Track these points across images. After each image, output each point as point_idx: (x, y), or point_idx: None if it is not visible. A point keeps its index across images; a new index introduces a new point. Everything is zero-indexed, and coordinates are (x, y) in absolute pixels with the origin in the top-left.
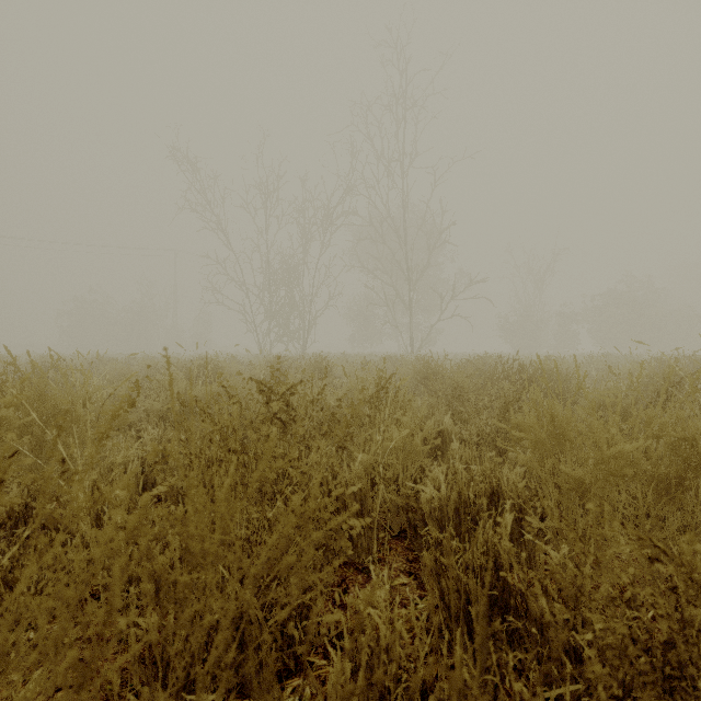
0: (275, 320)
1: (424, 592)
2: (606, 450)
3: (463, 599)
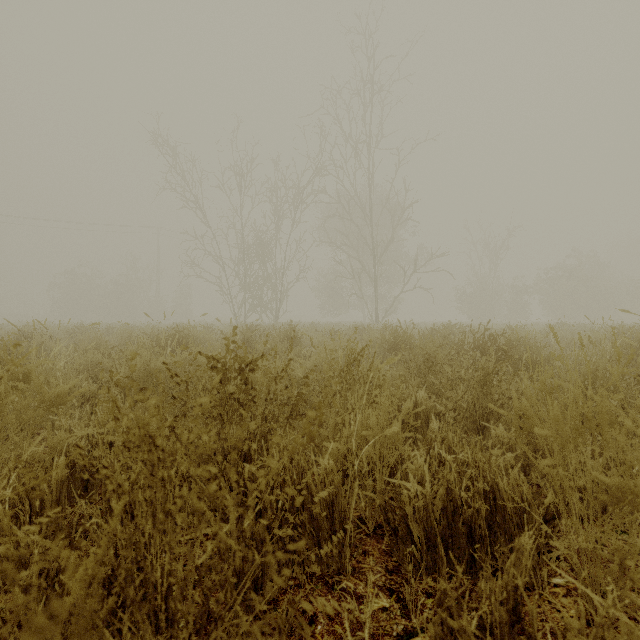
0: (249, 291)
1: (410, 622)
2: None
3: None
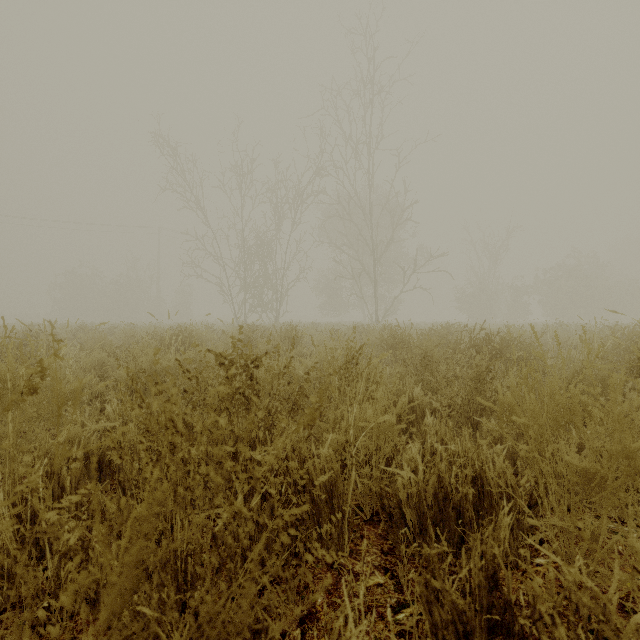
0: (250, 292)
1: (403, 595)
2: (631, 442)
3: (460, 632)
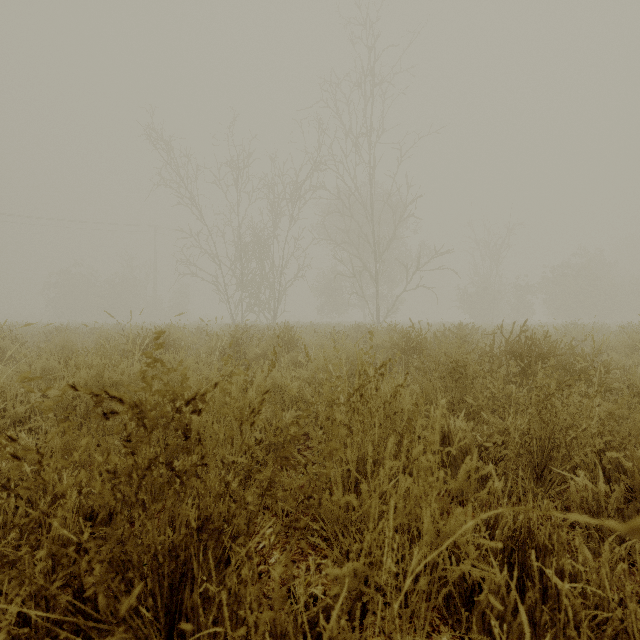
0: (246, 291)
1: None
2: None
3: None
